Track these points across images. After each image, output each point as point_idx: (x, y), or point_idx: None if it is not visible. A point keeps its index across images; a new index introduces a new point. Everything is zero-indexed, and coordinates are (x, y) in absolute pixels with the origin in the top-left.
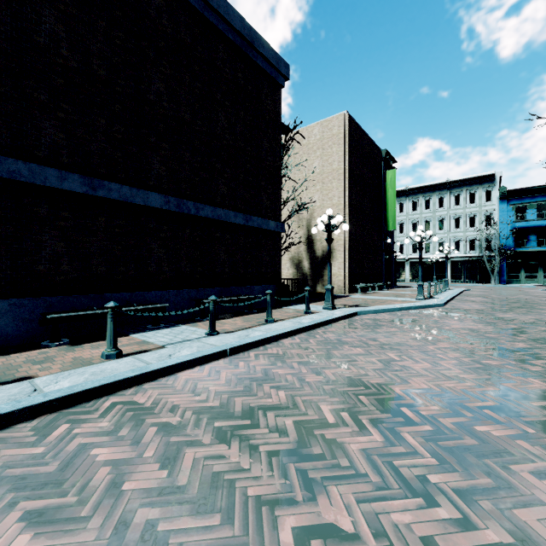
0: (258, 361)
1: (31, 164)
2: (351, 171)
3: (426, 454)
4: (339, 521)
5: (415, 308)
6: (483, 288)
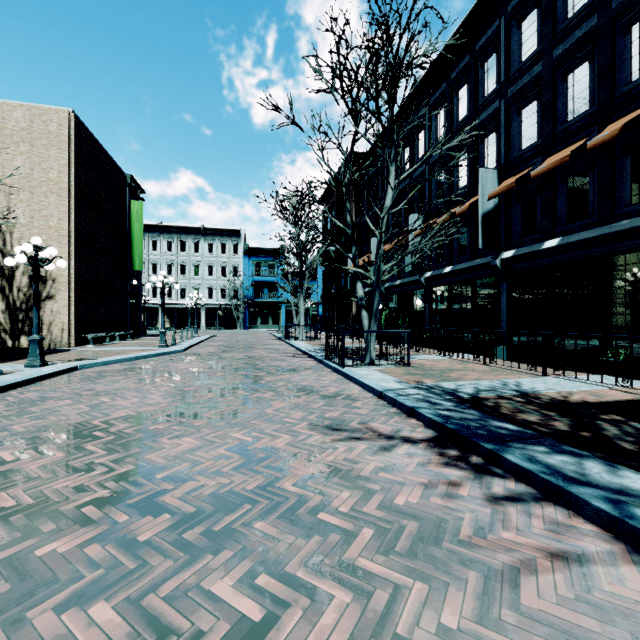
0: None
1: None
2: (79, 190)
3: (101, 451)
4: (4, 505)
5: (154, 356)
6: (229, 334)
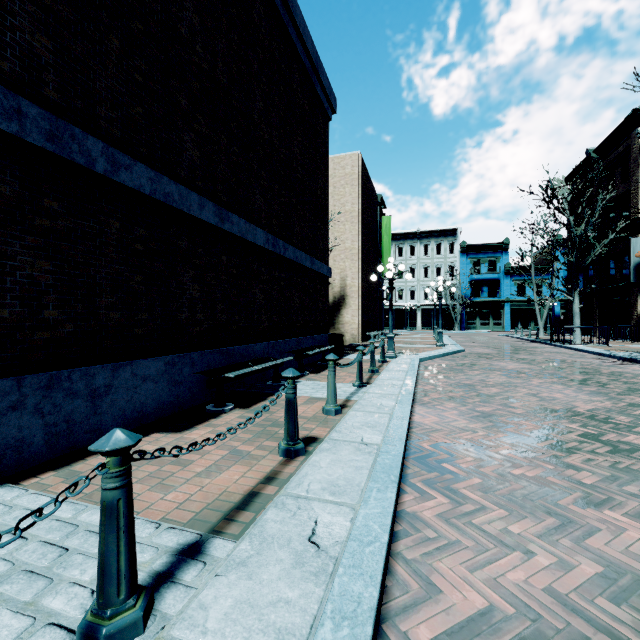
0: (446, 404)
1: (179, 185)
2: (363, 215)
3: None
4: None
5: (451, 354)
6: (456, 335)
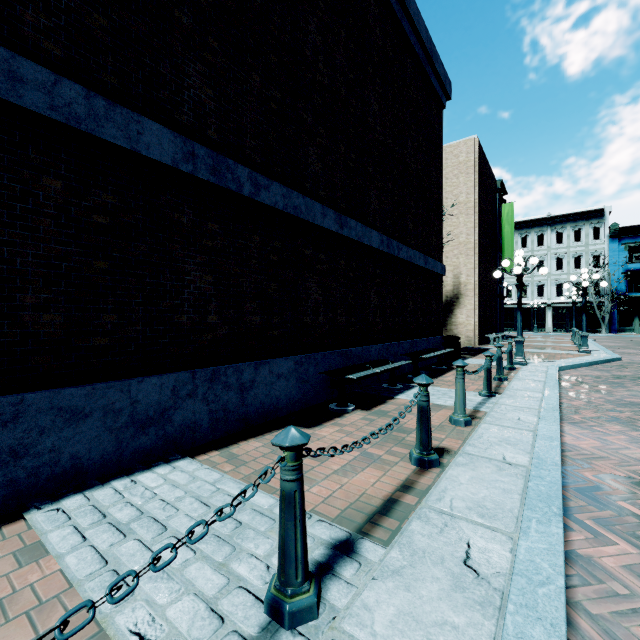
0: (608, 426)
1: (306, 198)
2: (479, 205)
3: None
4: None
5: (601, 362)
6: (603, 339)
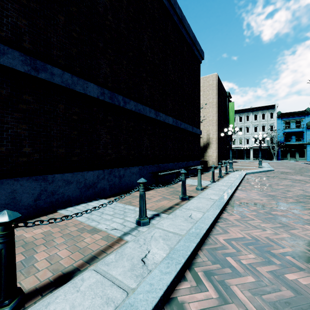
0: (253, 191)
1: (143, 105)
2: (218, 103)
3: None
4: None
5: (265, 171)
6: (273, 162)
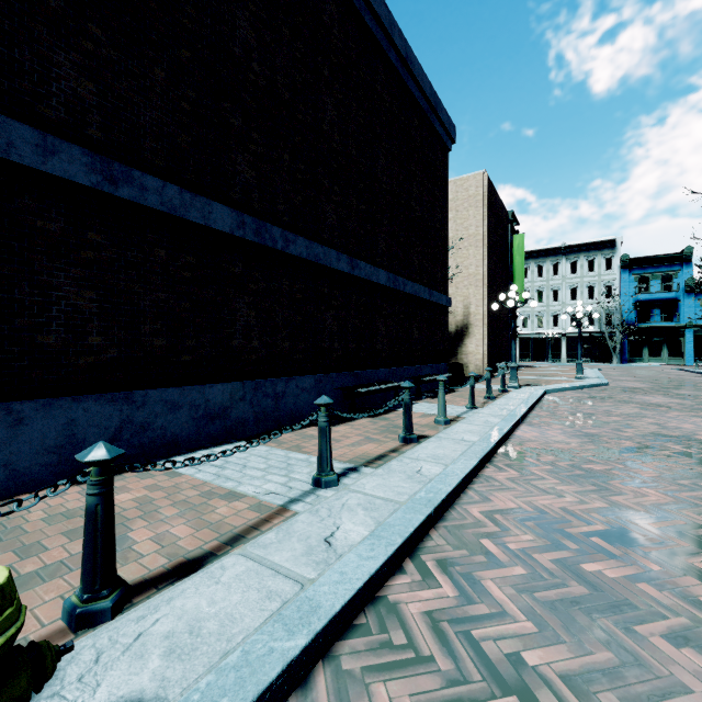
0: (554, 426)
1: (324, 247)
2: (488, 238)
3: None
4: None
5: (588, 387)
6: (611, 368)
